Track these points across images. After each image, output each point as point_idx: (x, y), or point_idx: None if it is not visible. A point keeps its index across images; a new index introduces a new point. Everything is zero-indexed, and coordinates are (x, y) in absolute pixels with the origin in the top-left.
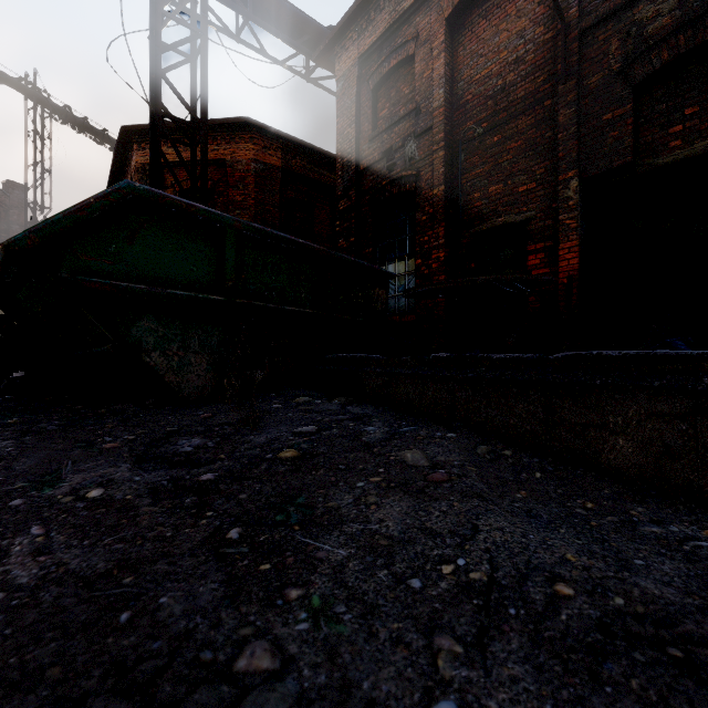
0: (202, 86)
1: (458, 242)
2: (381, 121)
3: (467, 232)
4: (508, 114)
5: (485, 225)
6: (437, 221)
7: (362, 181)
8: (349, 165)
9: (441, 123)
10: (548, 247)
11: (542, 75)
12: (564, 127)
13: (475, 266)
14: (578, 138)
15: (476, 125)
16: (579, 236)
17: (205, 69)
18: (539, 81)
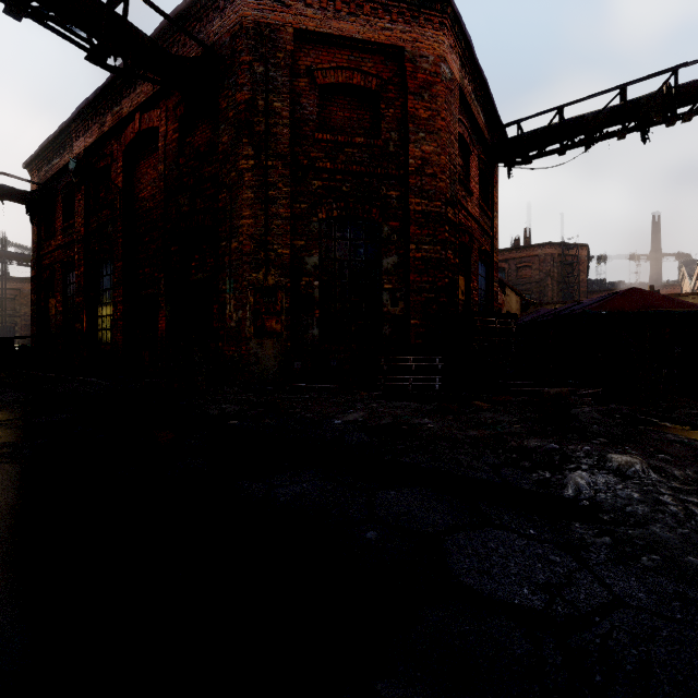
0: (5, 288)
1: None
2: None
3: None
4: None
5: None
6: None
7: None
8: None
9: None
10: None
11: None
12: None
13: None
14: None
15: None
16: None
17: (6, 283)
18: None
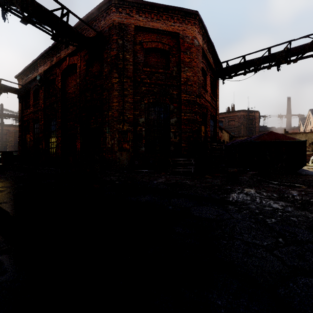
0: (2, 129)
1: None
2: None
3: None
4: None
5: None
6: None
7: None
8: None
9: None
10: None
11: None
12: None
13: None
14: None
15: None
16: None
17: (3, 127)
18: None
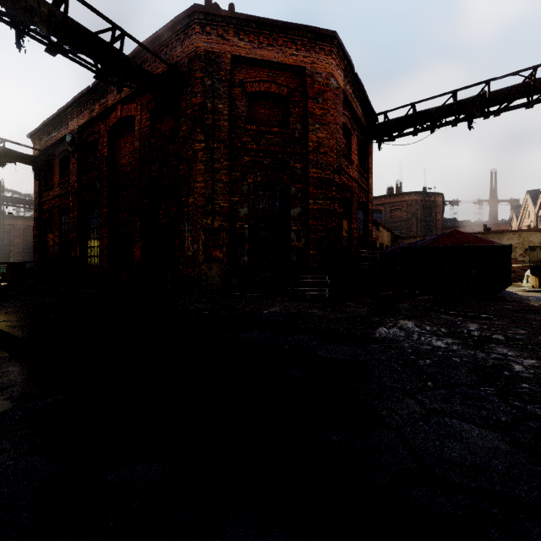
0: (3, 224)
1: None
2: None
3: None
4: None
5: None
6: None
7: None
8: None
9: None
10: None
11: None
12: None
13: None
14: None
15: None
16: None
17: (3, 220)
18: None
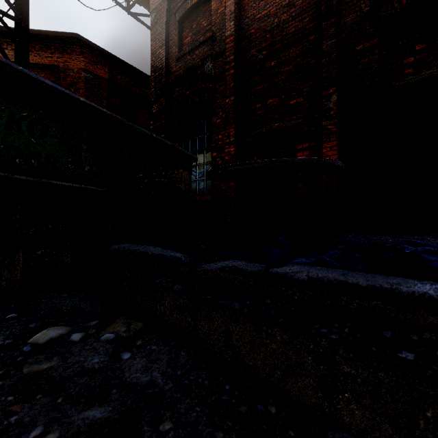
0: None
1: (244, 141)
2: (185, 46)
3: (251, 134)
4: (282, 45)
5: (264, 128)
6: (229, 124)
7: (170, 91)
8: (160, 78)
9: (232, 48)
10: (312, 146)
11: (308, 16)
12: (327, 54)
13: (257, 159)
14: (337, 63)
15: (258, 52)
16: (338, 138)
17: None
18: (305, 20)
